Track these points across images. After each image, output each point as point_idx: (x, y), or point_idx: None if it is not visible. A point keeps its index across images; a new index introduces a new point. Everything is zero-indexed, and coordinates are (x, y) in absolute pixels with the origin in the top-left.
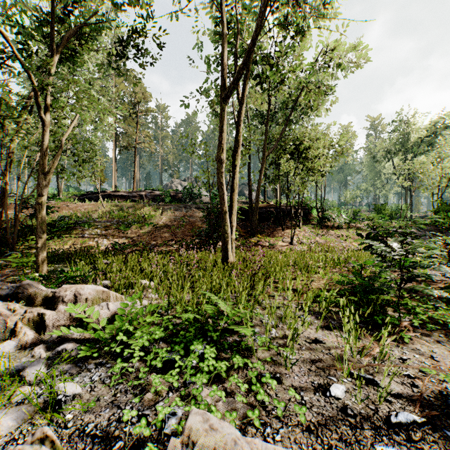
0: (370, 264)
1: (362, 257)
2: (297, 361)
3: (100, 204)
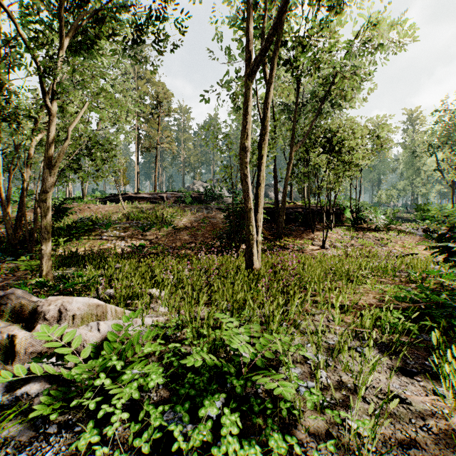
0: (435, 274)
1: (417, 265)
2: (384, 453)
3: (121, 205)
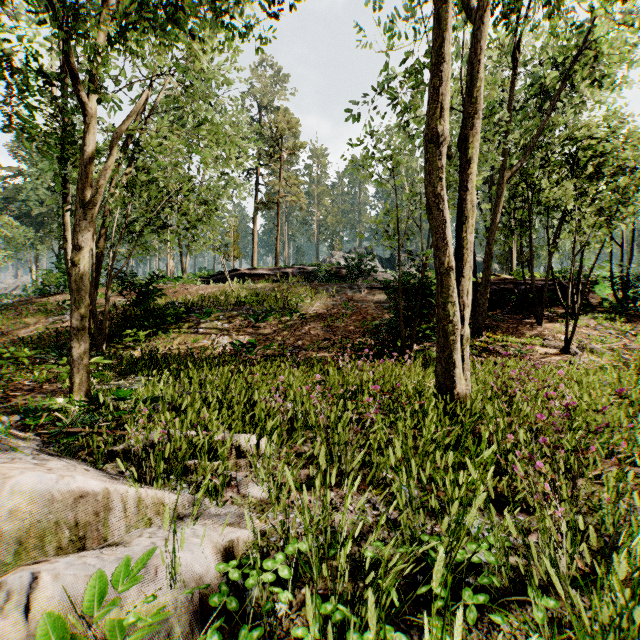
0: None
1: None
2: None
3: (229, 286)
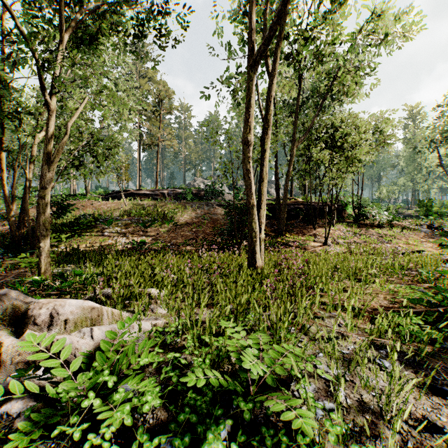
0: None
1: (427, 263)
2: None
3: (123, 202)
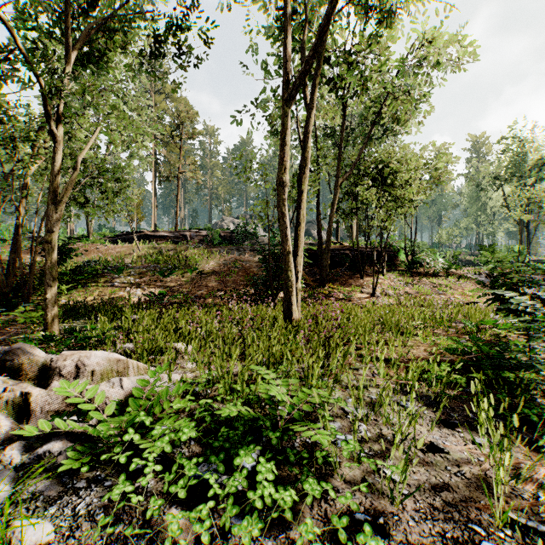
0: (491, 324)
1: (475, 314)
2: (413, 493)
3: (136, 246)
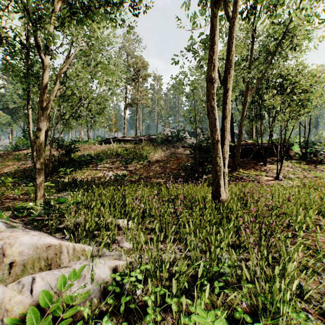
0: None
1: None
2: None
3: (112, 145)
